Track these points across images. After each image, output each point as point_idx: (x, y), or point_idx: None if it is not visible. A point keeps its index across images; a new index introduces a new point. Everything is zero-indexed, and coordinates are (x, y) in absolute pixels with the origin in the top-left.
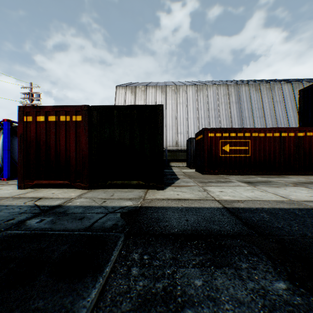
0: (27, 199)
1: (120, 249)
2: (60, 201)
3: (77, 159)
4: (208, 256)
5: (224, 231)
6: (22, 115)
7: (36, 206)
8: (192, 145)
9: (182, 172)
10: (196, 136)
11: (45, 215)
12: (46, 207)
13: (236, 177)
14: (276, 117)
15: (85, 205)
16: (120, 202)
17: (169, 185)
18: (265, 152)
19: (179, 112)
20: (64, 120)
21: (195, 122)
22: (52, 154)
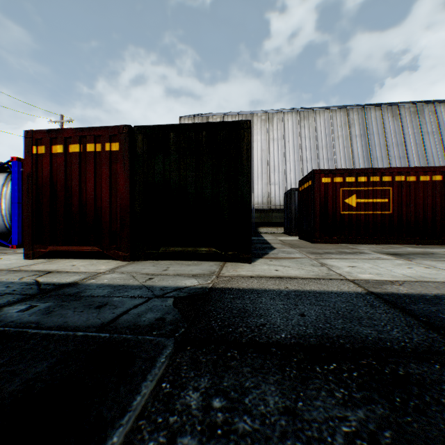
0: (29, 273)
1: (160, 376)
2: (78, 276)
3: (112, 212)
4: (378, 410)
5: (391, 340)
6: (30, 145)
7: (37, 283)
8: (294, 201)
9: (278, 240)
10: (301, 185)
11: (41, 299)
12: (50, 286)
13: (369, 247)
14: (427, 156)
15: (117, 284)
16: (177, 280)
17: (261, 256)
18: (417, 207)
19: (273, 152)
20: (92, 150)
21: (297, 168)
22: (75, 204)
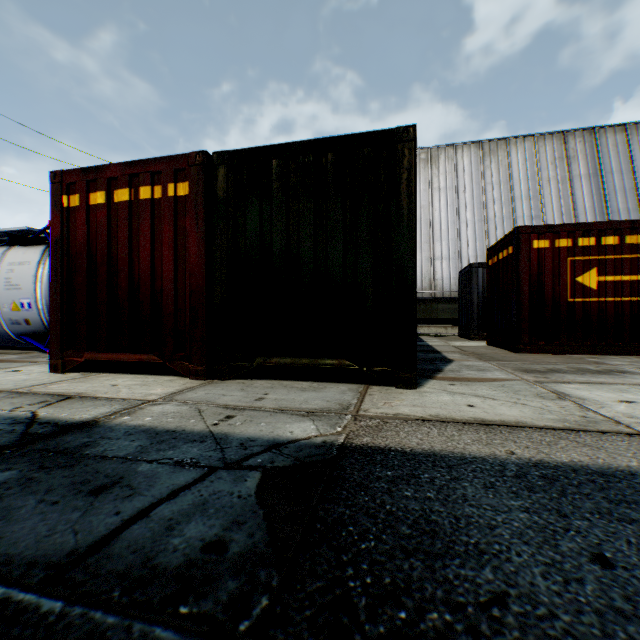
0: (36, 398)
1: None
2: (107, 408)
3: (178, 297)
4: None
5: None
6: (58, 194)
7: (30, 420)
8: (476, 283)
9: (452, 346)
10: (491, 255)
11: (5, 460)
12: (47, 427)
13: (628, 361)
14: None
15: (163, 427)
16: (276, 423)
17: (430, 375)
18: None
19: (438, 209)
20: (148, 197)
21: (478, 232)
22: (122, 286)
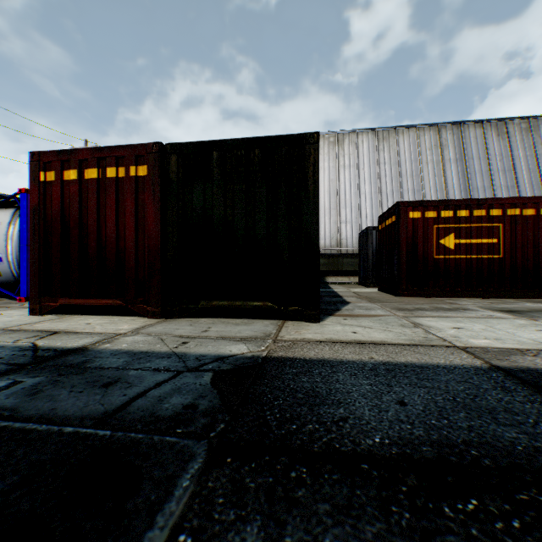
0: (29, 333)
1: (177, 519)
2: (90, 339)
3: (138, 255)
4: None
5: None
6: (36, 170)
7: (33, 348)
8: (371, 243)
9: (351, 292)
10: (381, 222)
11: (31, 372)
12: (50, 352)
13: (473, 302)
14: None
15: (138, 350)
16: (219, 346)
17: (331, 313)
18: (536, 250)
19: (343, 183)
20: (113, 176)
21: (374, 202)
22: (91, 245)
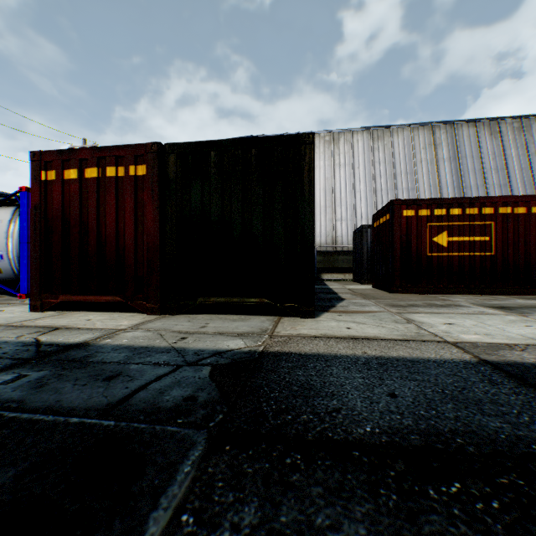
0: (31, 329)
1: (179, 500)
2: (91, 334)
3: (137, 252)
4: None
5: None
6: (38, 169)
7: (36, 343)
8: (366, 240)
9: (346, 289)
10: (376, 219)
11: (36, 366)
12: (52, 347)
13: (465, 298)
14: (535, 184)
15: (138, 345)
16: (217, 341)
17: (326, 309)
18: (527, 248)
19: (339, 181)
20: (113, 175)
21: (369, 200)
22: (92, 243)
